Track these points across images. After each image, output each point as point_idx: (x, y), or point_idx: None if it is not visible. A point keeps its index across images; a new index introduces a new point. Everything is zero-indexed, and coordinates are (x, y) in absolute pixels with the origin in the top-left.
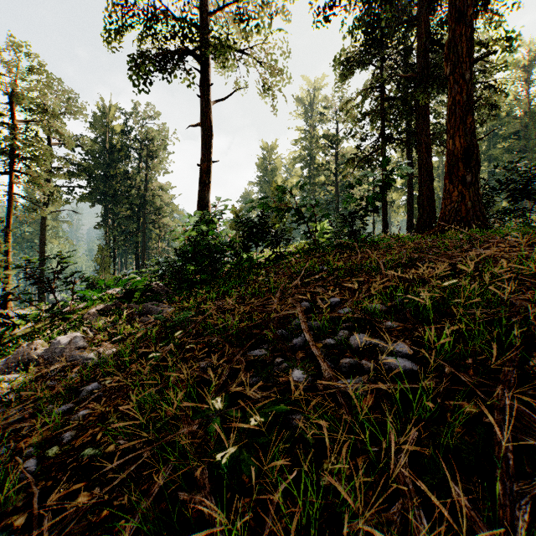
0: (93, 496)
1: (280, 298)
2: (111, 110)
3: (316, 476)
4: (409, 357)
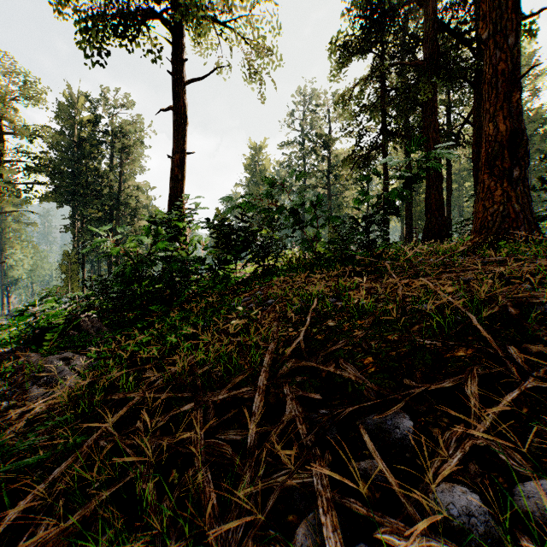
0: None
1: (267, 386)
2: (80, 100)
3: None
4: None
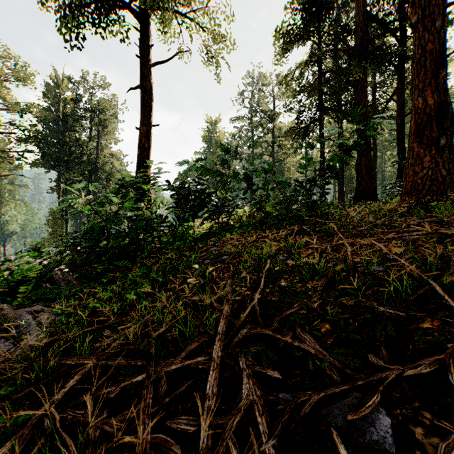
0: None
1: (222, 357)
2: (64, 82)
3: None
4: None
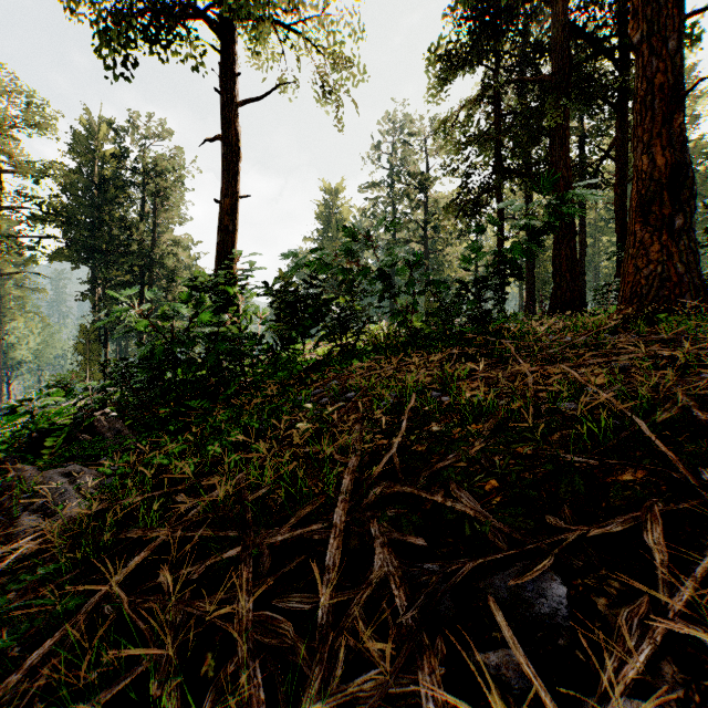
0: None
1: (347, 523)
2: (102, 128)
3: None
4: None
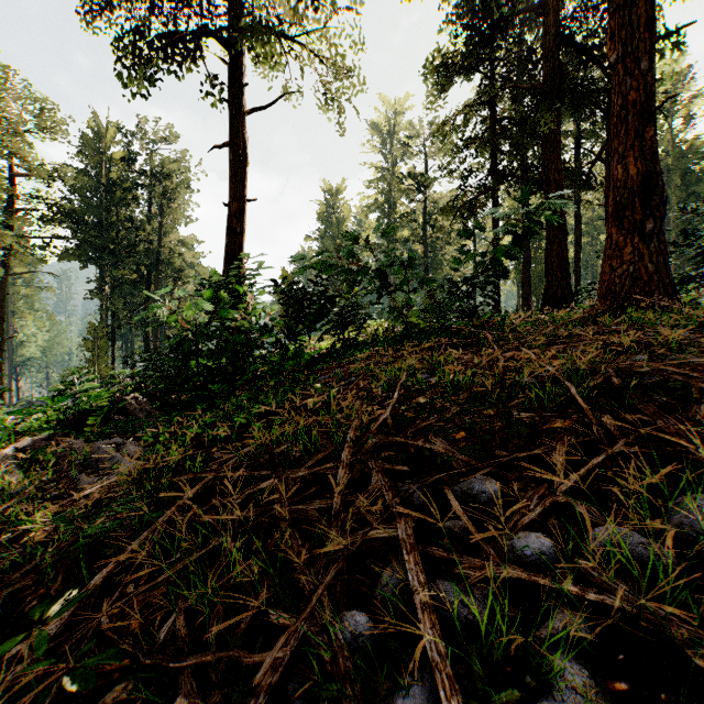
0: None
1: (351, 462)
2: (110, 131)
3: None
4: None
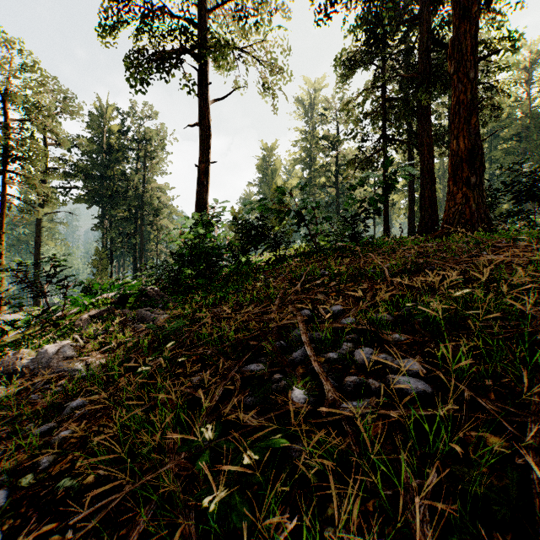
0: (65, 539)
1: (280, 305)
2: (109, 110)
3: (319, 525)
4: (420, 376)
